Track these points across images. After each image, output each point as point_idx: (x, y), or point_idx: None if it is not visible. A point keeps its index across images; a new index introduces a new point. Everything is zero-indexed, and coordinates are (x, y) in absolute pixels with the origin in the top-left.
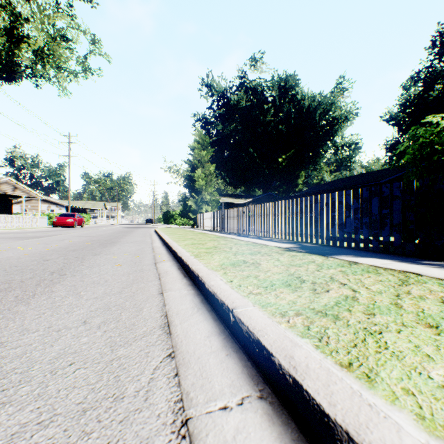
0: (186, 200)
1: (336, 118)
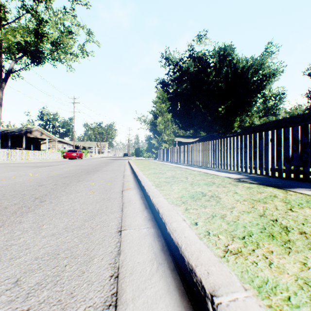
0: (151, 140)
1: (265, 75)
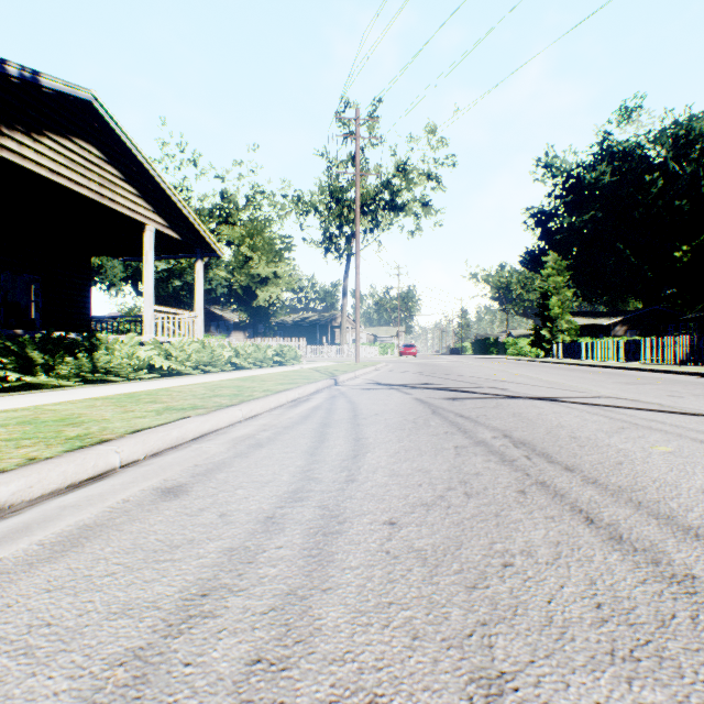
0: (537, 330)
1: None
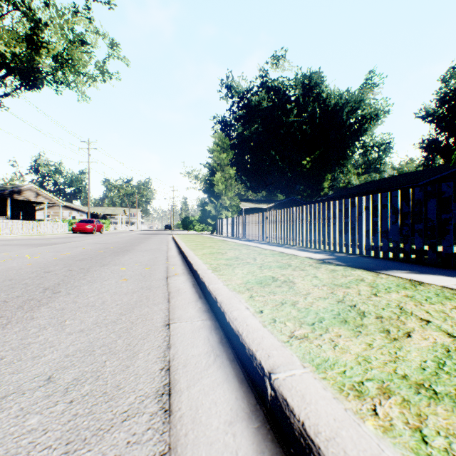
0: (205, 206)
1: (365, 117)
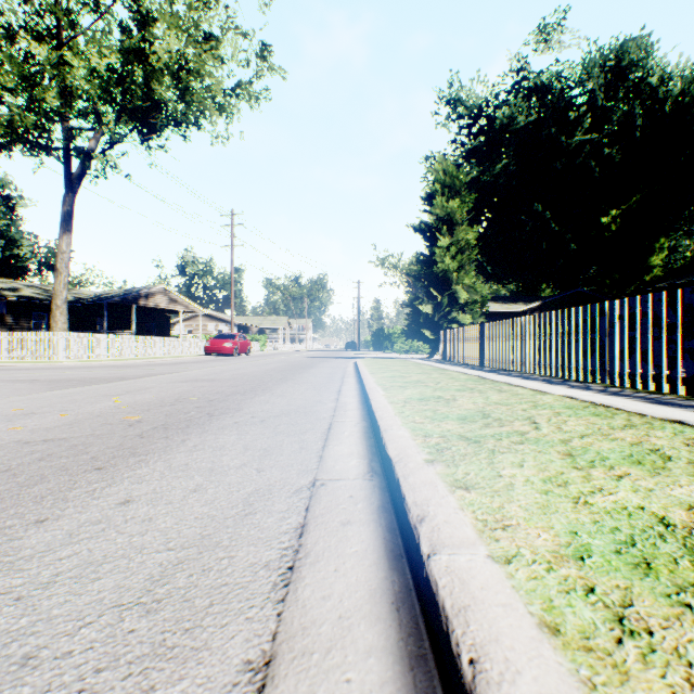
0: (417, 304)
1: None
